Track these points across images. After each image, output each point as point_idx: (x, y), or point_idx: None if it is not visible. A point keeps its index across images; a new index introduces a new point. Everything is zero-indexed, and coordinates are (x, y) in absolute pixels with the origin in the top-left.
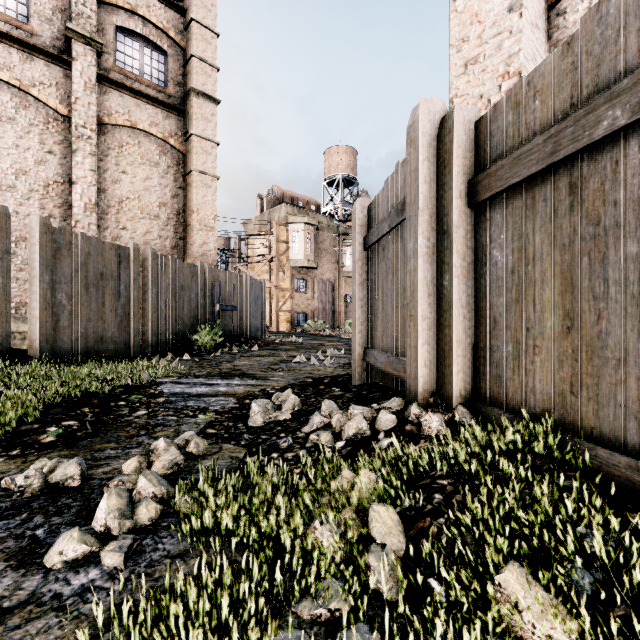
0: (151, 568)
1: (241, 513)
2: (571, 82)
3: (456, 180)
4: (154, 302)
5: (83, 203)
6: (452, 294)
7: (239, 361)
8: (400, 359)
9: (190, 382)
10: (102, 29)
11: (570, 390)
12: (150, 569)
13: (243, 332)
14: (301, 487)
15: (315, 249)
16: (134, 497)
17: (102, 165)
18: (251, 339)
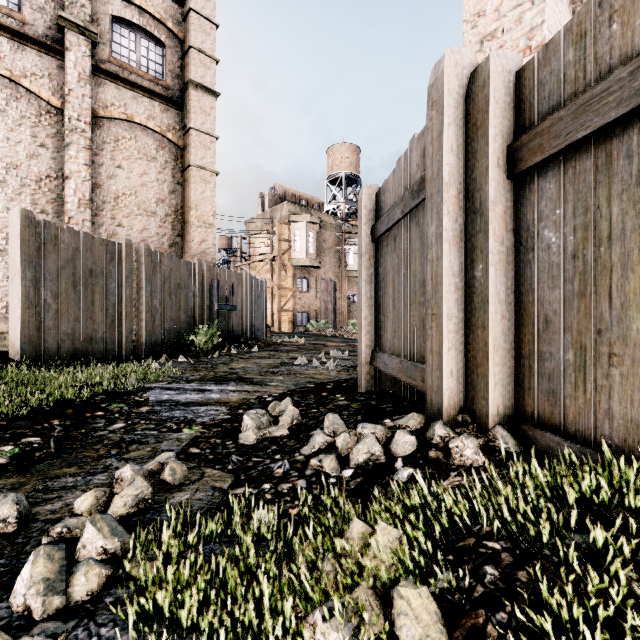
0: None
1: (211, 592)
2: None
3: (493, 144)
4: (148, 301)
5: (77, 199)
6: (488, 287)
7: (237, 363)
8: (416, 365)
9: (180, 388)
10: (97, 19)
11: None
12: None
13: (243, 332)
14: (297, 542)
15: (318, 248)
16: (78, 553)
17: (97, 159)
18: (251, 340)
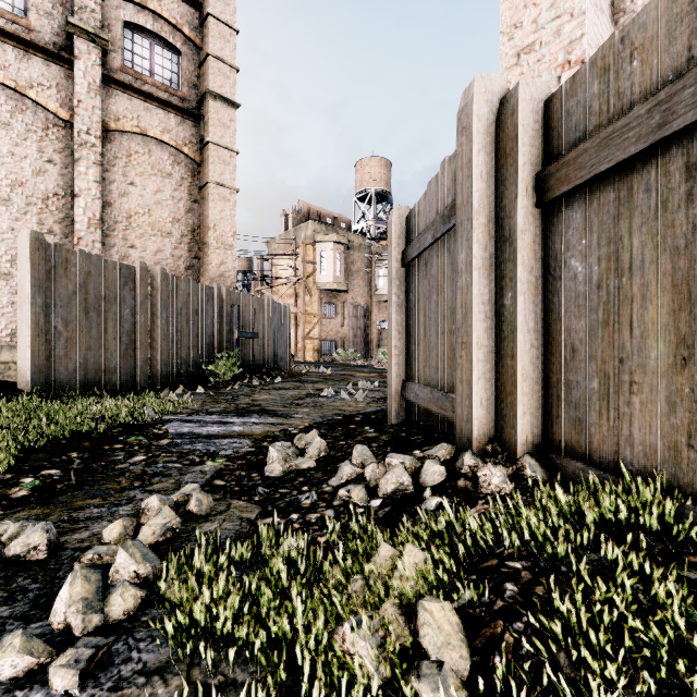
0: (117, 692)
1: (245, 608)
2: (689, 28)
3: (521, 173)
4: (164, 328)
5: (86, 218)
6: (516, 316)
7: (259, 395)
8: (447, 395)
9: (201, 420)
10: (108, 25)
11: (687, 442)
12: (115, 694)
13: (265, 362)
14: (326, 566)
15: (345, 270)
16: (111, 577)
17: (108, 176)
18: (274, 370)
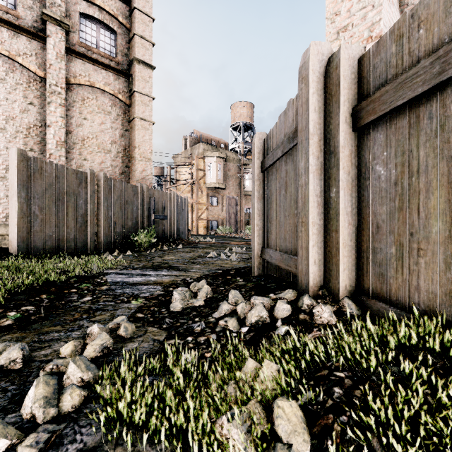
0: None
1: (154, 404)
2: None
3: (342, 108)
4: (105, 213)
5: (55, 141)
6: (339, 204)
7: (167, 256)
8: (292, 257)
9: (129, 273)
10: (69, 15)
11: None
12: None
13: (172, 235)
14: (210, 374)
15: (224, 175)
16: (64, 381)
17: (69, 113)
18: (177, 240)
